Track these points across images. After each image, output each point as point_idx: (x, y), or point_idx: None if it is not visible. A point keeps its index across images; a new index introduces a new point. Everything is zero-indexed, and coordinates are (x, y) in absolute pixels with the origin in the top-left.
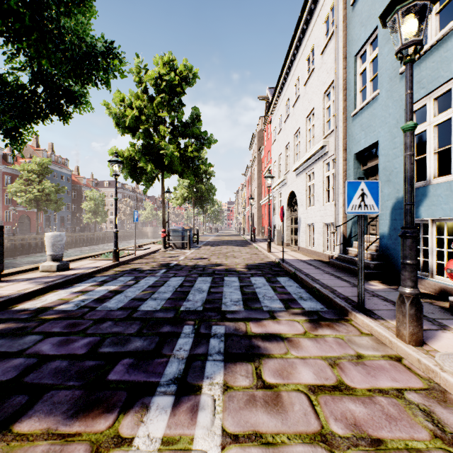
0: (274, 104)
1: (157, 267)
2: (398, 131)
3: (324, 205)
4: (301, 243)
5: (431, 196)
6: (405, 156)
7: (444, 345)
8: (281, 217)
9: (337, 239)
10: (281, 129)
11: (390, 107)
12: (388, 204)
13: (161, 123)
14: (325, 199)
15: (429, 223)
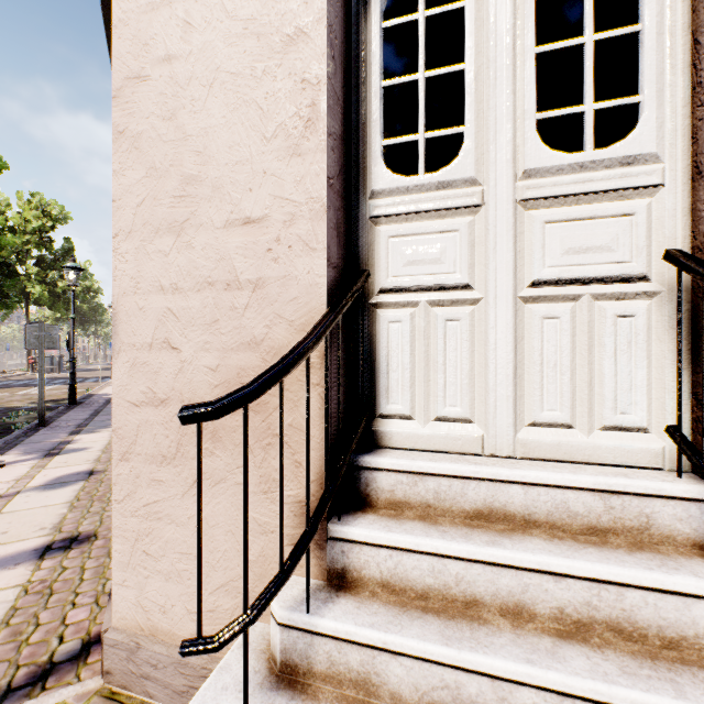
0: None
1: (31, 379)
2: None
3: None
4: None
5: None
6: None
7: None
8: None
9: None
10: None
11: None
12: None
13: (26, 254)
14: None
15: None
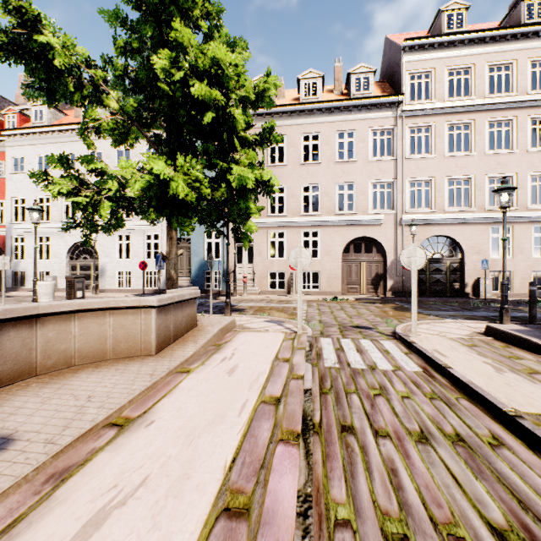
0: (27, 134)
1: None
2: (201, 238)
3: (145, 260)
4: (106, 286)
5: (214, 264)
6: (235, 259)
7: (238, 296)
8: (143, 268)
9: (162, 280)
10: (49, 171)
11: (198, 227)
12: (197, 264)
13: None
14: (146, 256)
15: (213, 272)
